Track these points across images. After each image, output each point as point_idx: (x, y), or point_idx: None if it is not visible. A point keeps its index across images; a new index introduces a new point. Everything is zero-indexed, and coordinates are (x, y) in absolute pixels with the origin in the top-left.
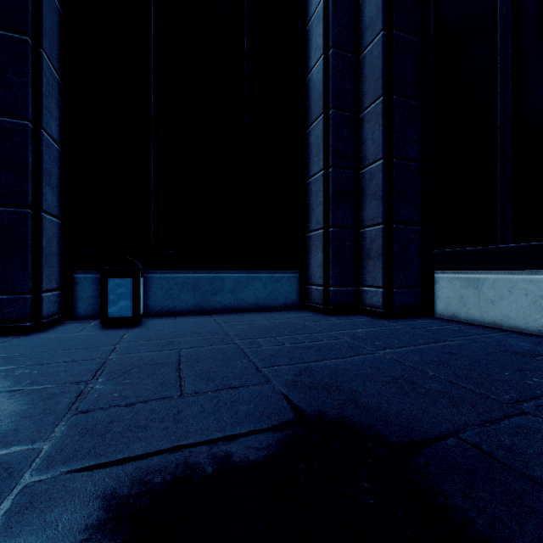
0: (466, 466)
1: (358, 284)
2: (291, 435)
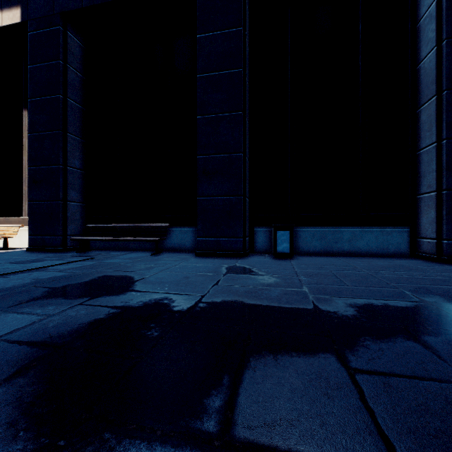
0: None
1: None
2: (418, 304)
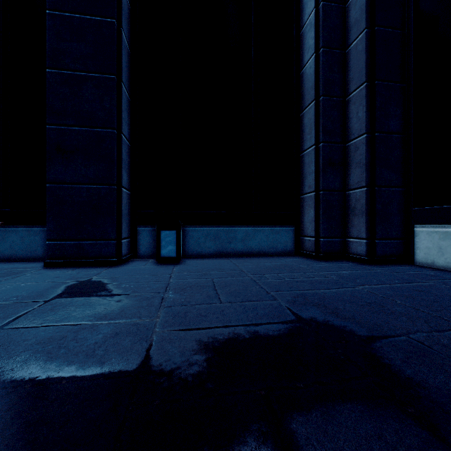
0: (409, 350)
1: (344, 236)
2: (293, 326)
